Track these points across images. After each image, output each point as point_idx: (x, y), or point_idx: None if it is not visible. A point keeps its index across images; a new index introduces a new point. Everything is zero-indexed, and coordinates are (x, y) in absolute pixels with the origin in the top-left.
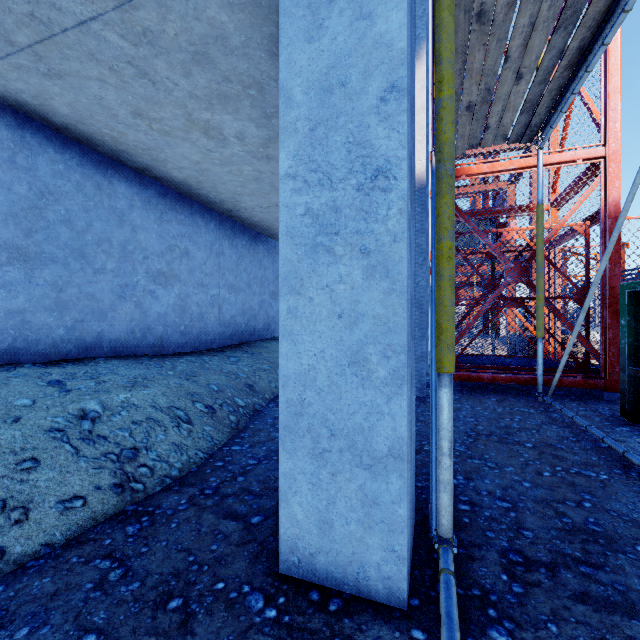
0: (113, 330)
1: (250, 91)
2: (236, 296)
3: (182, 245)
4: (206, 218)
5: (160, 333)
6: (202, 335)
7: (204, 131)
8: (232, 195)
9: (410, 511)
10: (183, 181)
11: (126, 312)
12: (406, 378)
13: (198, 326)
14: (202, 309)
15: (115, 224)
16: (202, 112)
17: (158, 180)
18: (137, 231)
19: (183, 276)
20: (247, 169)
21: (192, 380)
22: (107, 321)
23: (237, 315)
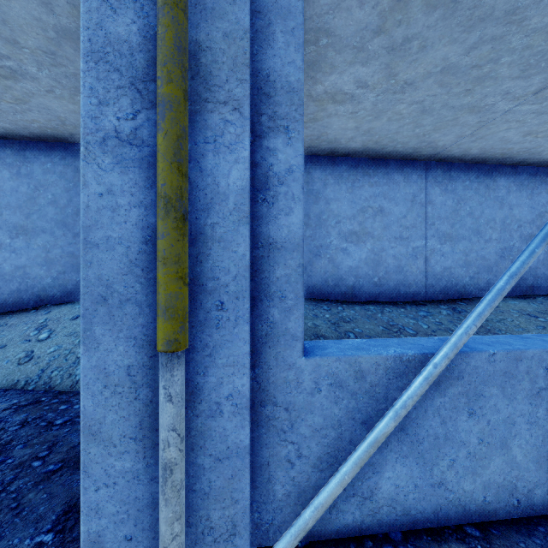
0: (311, 279)
1: (322, 42)
2: (453, 246)
3: (375, 205)
4: (406, 172)
5: (352, 283)
6: (400, 287)
7: (332, 101)
8: (418, 139)
9: (145, 520)
10: (364, 148)
11: (321, 266)
12: (81, 334)
13: (395, 278)
14: (400, 262)
15: (312, 202)
16: (315, 88)
17: (348, 156)
18: (330, 203)
19: (376, 232)
20: (402, 108)
21: (337, 325)
22: (306, 273)
23: (455, 267)
